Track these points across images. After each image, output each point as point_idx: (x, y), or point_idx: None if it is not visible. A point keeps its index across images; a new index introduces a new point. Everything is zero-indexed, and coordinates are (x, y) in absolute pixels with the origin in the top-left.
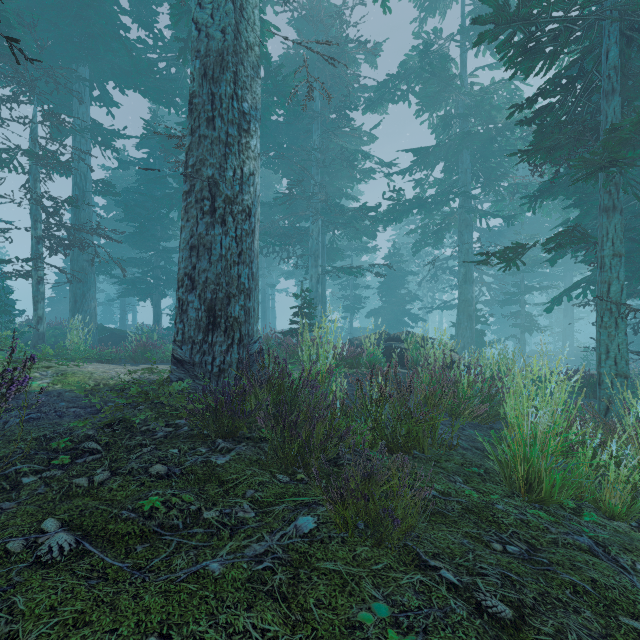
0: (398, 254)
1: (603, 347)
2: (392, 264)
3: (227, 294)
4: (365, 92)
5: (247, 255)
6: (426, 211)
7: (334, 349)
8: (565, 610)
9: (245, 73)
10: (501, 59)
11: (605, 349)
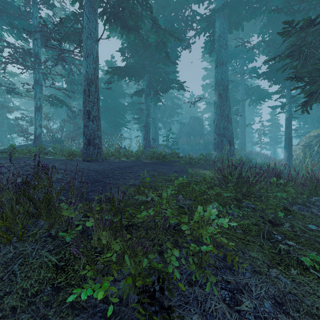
0: None
1: None
2: None
3: None
4: None
5: None
6: None
7: None
8: None
9: None
10: None
11: None
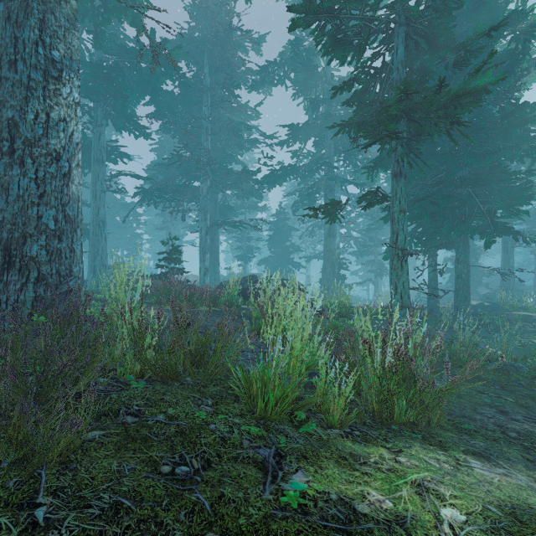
0: (284, 212)
1: (393, 285)
2: (279, 221)
3: (23, 234)
4: (252, 75)
5: (52, 197)
6: (299, 177)
7: (192, 290)
8: (152, 535)
9: (57, 23)
10: (317, 45)
11: (394, 286)
